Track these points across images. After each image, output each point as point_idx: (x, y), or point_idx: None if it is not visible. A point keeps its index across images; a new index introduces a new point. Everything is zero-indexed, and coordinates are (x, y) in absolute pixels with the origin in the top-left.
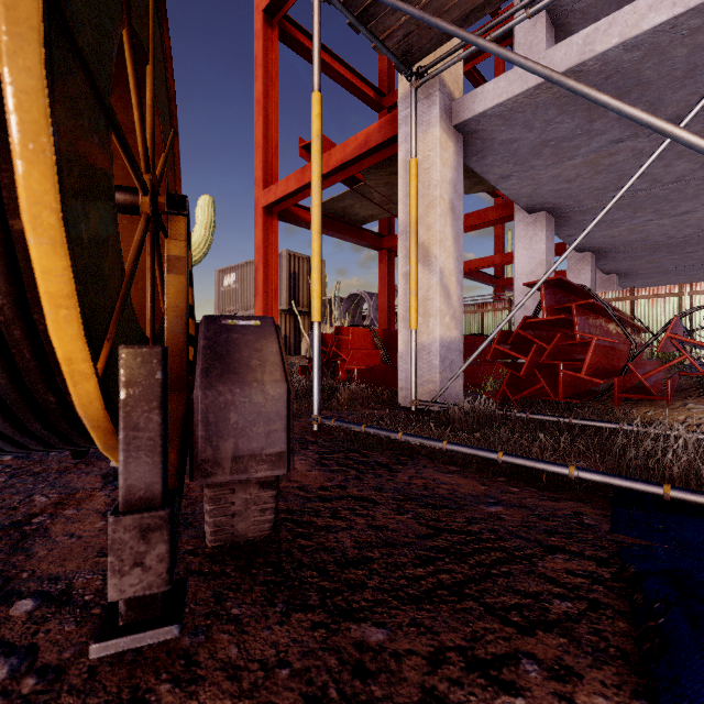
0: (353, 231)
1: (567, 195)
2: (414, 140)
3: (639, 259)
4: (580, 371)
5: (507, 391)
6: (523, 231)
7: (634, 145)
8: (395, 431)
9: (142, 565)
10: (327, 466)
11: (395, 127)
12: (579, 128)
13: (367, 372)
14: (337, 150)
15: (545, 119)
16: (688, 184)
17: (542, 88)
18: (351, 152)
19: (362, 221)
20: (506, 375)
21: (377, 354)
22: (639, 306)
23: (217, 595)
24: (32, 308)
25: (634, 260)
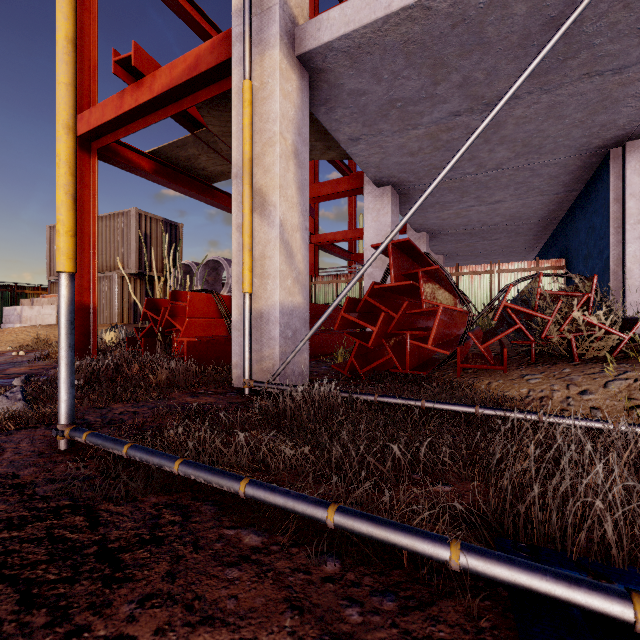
0: (203, 188)
1: (410, 170)
2: (247, 57)
3: (461, 242)
4: (426, 341)
5: (356, 363)
6: (371, 203)
7: (468, 122)
8: (171, 458)
9: None
10: None
11: (230, 47)
12: (424, 89)
13: (203, 344)
14: (162, 71)
15: (393, 69)
16: (503, 173)
17: (391, 23)
18: (179, 75)
19: (212, 178)
20: (355, 346)
21: (222, 323)
22: (462, 281)
23: None
24: None
25: (457, 243)
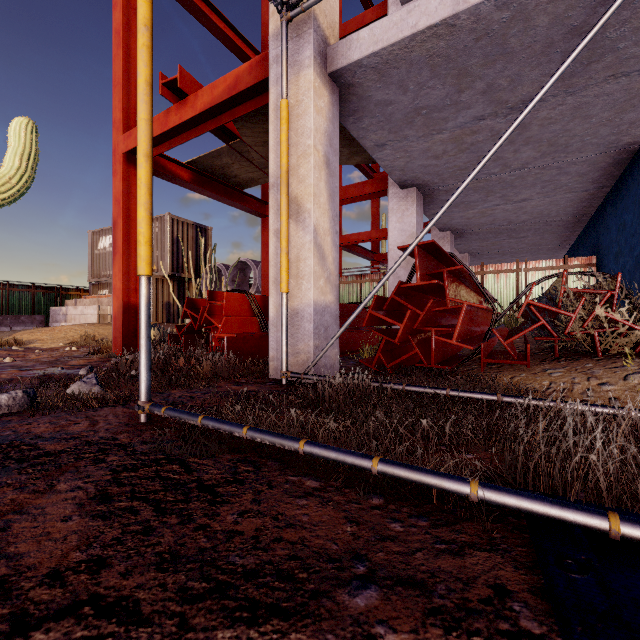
0: (234, 194)
1: (434, 172)
2: (285, 79)
3: (486, 240)
4: (450, 337)
5: (383, 358)
6: (396, 205)
7: (493, 125)
8: (239, 425)
9: None
10: (107, 503)
11: (267, 68)
12: (448, 97)
13: (240, 340)
14: (204, 91)
15: (418, 81)
16: (529, 172)
17: (417, 40)
18: (220, 94)
19: (243, 184)
20: (382, 342)
21: (255, 321)
22: (488, 280)
23: None
24: None
25: (482, 241)
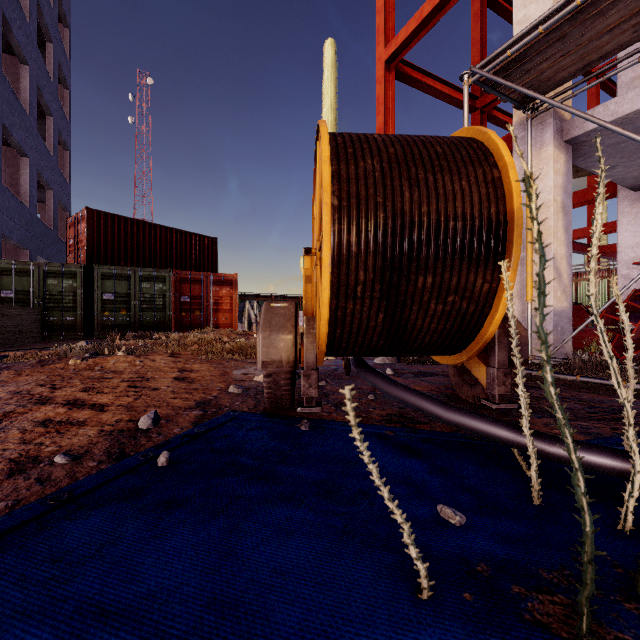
0: None
1: None
2: (529, 158)
3: None
4: None
5: (615, 351)
6: (627, 208)
7: None
8: (535, 370)
9: (504, 385)
10: None
11: (509, 146)
12: None
13: None
14: None
15: None
16: None
17: None
18: None
19: None
20: (614, 338)
21: None
22: None
23: (501, 412)
24: (486, 306)
25: None
